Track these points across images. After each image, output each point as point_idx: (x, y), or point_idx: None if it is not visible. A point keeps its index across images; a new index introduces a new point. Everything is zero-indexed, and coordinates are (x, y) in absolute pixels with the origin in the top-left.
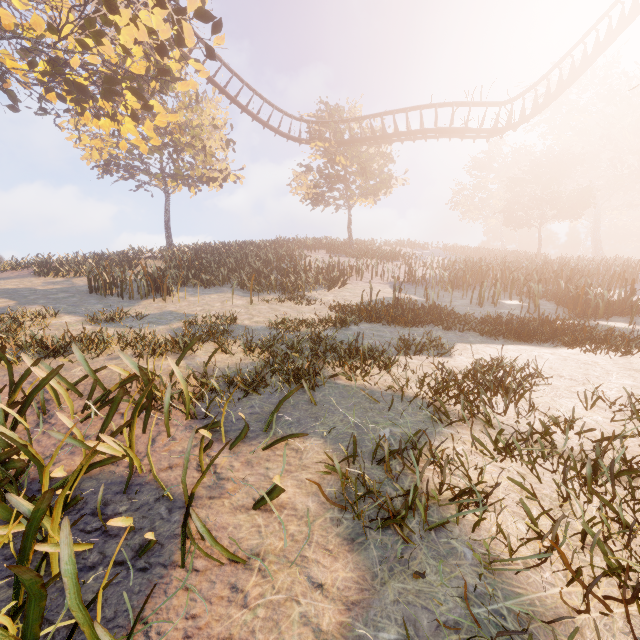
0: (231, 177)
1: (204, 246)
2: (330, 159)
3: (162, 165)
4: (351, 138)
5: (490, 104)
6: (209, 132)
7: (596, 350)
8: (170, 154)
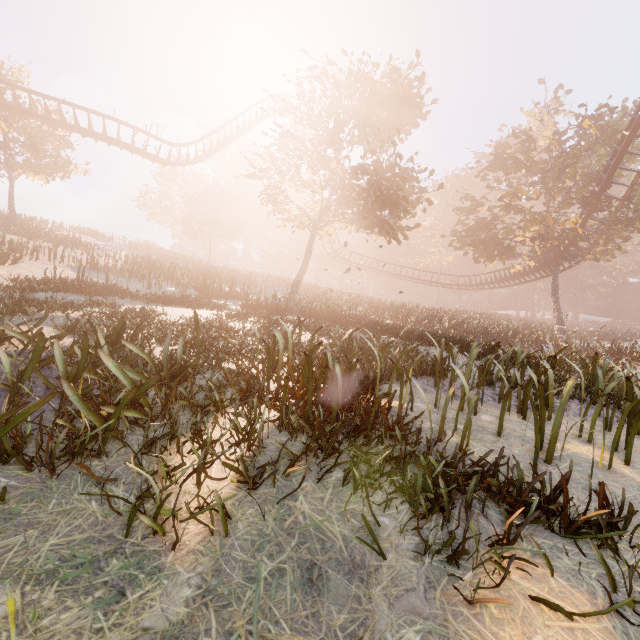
0: None
1: None
2: None
3: None
4: (17, 106)
5: (165, 141)
6: None
7: (198, 308)
8: None
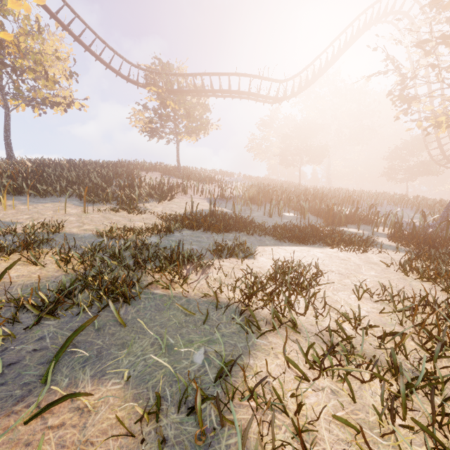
0: (76, 105)
1: (48, 161)
2: (162, 102)
3: (1, 83)
4: (179, 88)
5: (274, 80)
6: (51, 60)
7: (348, 249)
8: (8, 72)
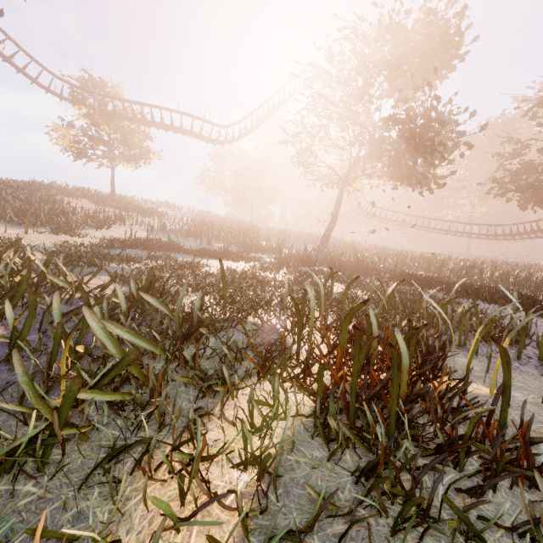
0: None
1: None
2: (94, 124)
3: None
4: (115, 112)
5: (215, 124)
6: None
7: (237, 260)
8: None
